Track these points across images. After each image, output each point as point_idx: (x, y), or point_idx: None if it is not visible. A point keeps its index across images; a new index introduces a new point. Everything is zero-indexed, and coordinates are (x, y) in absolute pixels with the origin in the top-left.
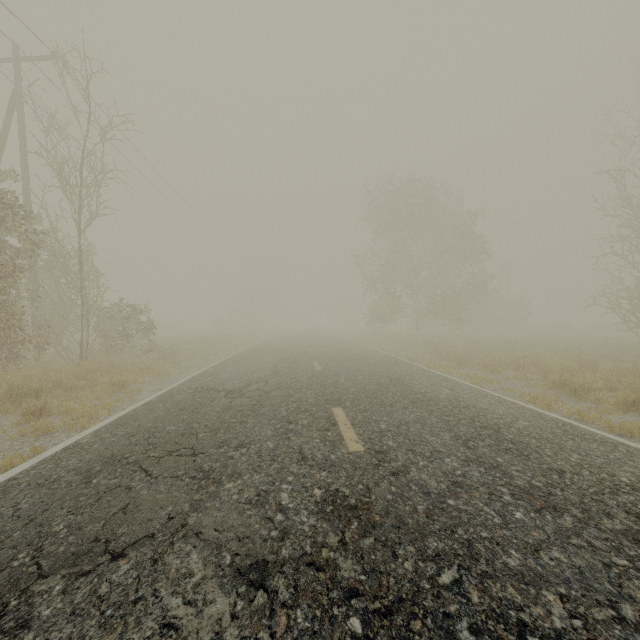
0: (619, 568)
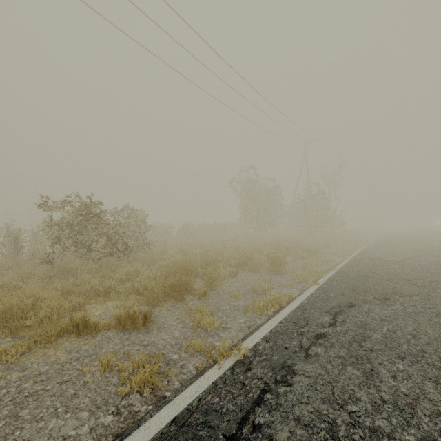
0: None
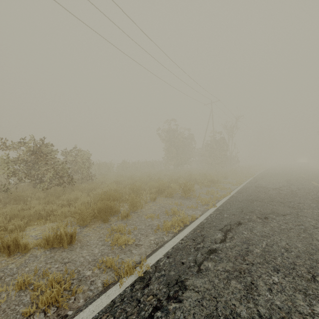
0: None
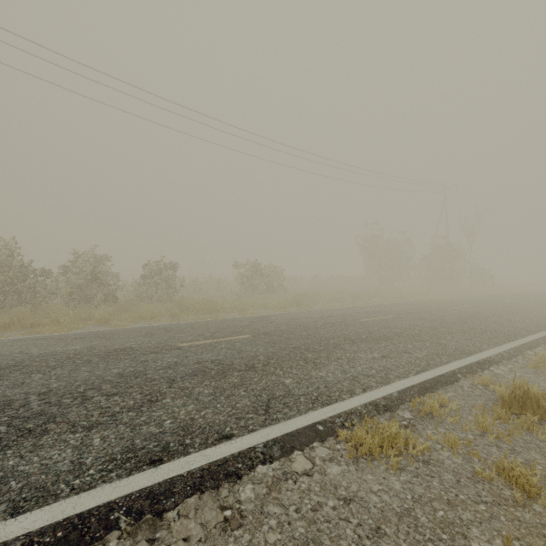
0: None
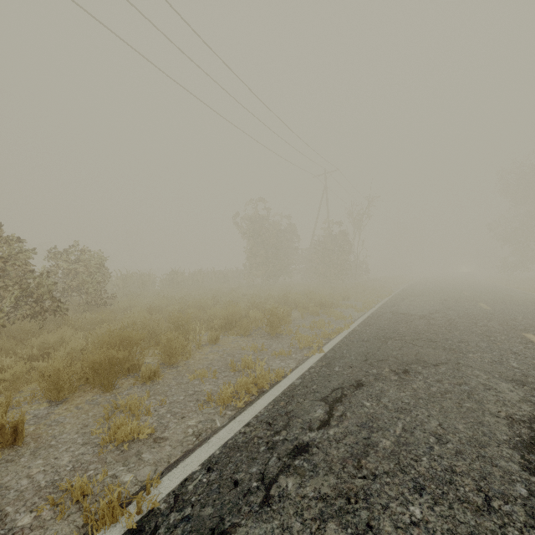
0: (505, 300)
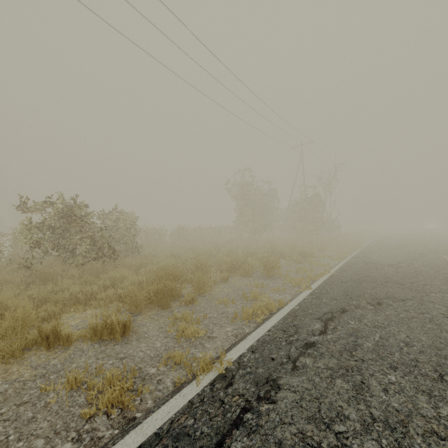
0: None
